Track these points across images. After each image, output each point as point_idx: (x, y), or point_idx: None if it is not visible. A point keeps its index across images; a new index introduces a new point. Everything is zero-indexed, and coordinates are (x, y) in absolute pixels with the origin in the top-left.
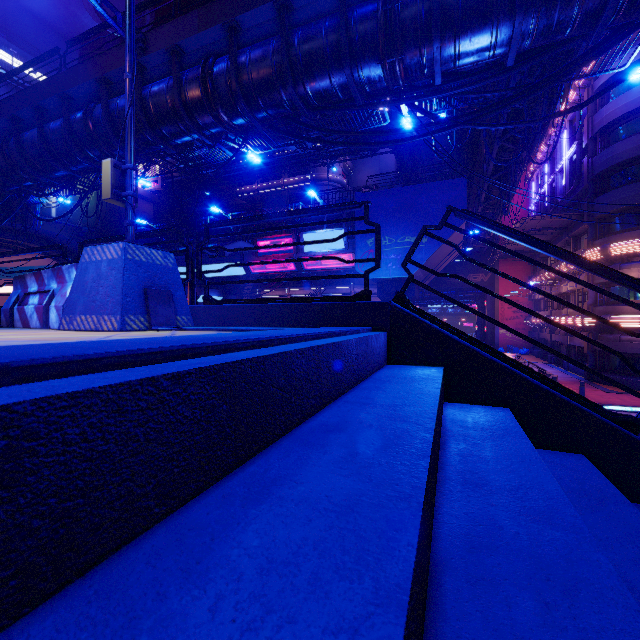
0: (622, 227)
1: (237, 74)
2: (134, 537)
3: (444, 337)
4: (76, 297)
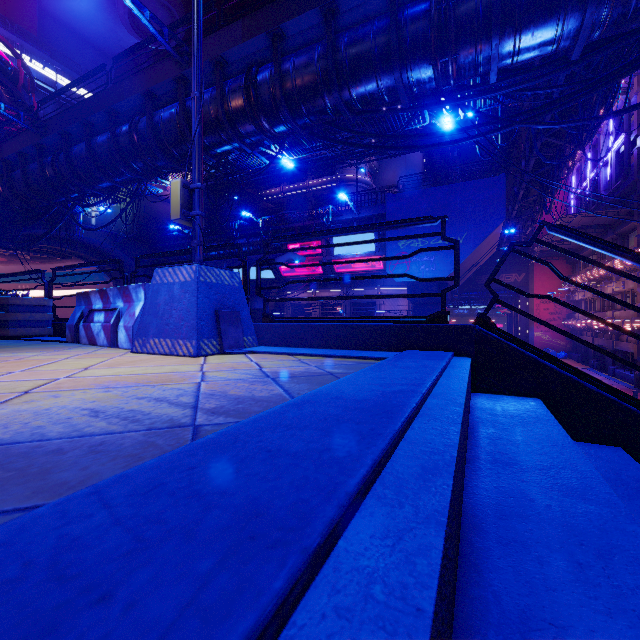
0: None
1: (281, 82)
2: None
3: (540, 365)
4: (148, 319)
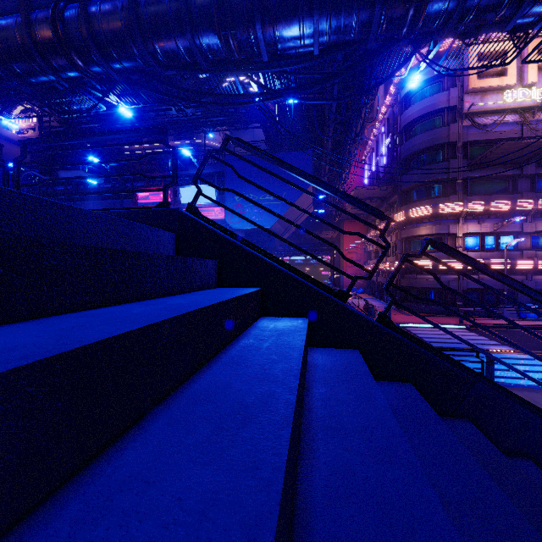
0: (418, 198)
1: (88, 21)
2: None
3: (218, 236)
4: None
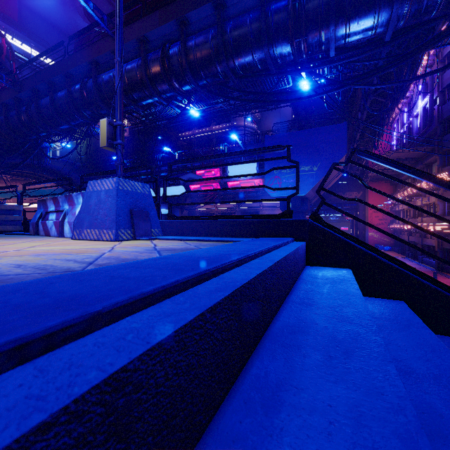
0: None
1: (186, 54)
2: (192, 449)
3: (351, 246)
4: (83, 216)
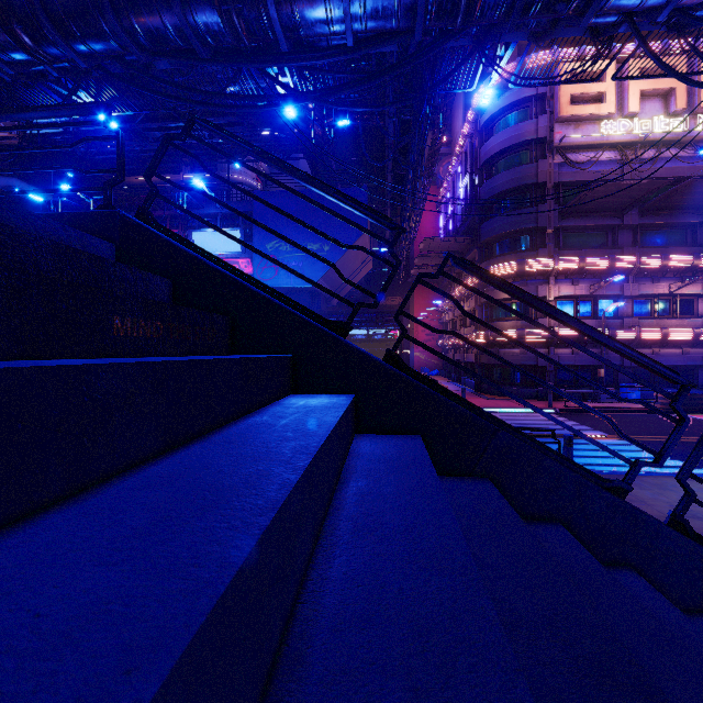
0: (500, 252)
1: None
2: None
3: (173, 248)
4: None
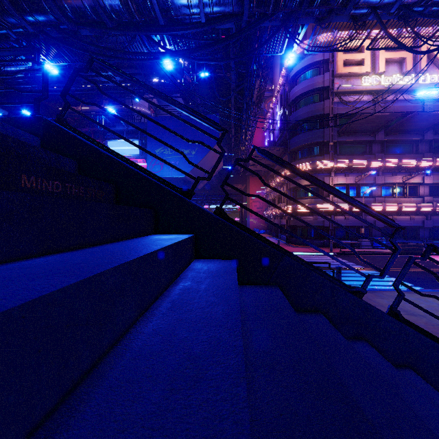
0: (302, 156)
1: None
2: None
3: (78, 140)
4: None
